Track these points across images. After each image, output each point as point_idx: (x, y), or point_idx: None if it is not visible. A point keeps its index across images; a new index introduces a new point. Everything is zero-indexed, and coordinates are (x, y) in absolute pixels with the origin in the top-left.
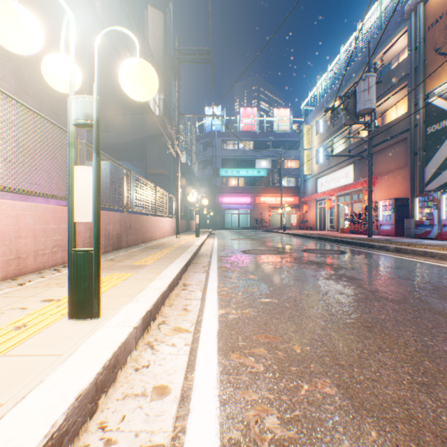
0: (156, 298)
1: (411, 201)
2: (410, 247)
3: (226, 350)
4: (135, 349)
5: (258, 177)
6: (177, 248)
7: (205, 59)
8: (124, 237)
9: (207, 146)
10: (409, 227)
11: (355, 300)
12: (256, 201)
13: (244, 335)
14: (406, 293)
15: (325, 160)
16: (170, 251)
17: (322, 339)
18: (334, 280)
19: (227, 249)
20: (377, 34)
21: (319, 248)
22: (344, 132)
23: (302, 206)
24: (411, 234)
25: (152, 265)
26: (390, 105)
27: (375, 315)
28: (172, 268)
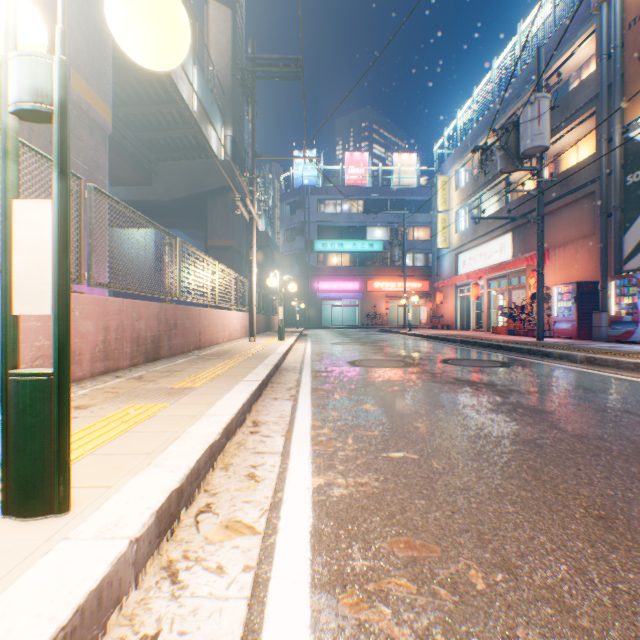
0: (196, 460)
1: (602, 286)
2: (610, 356)
3: (329, 583)
4: (133, 588)
5: (370, 253)
6: (249, 358)
7: (293, 73)
8: (165, 341)
9: (297, 207)
10: (599, 325)
11: (555, 455)
12: (368, 287)
13: (363, 541)
14: (638, 440)
15: (469, 227)
16: (237, 364)
17: (521, 550)
18: (507, 414)
19: (326, 359)
20: (548, 39)
21: (466, 357)
22: (498, 185)
23: (434, 294)
24: (602, 336)
25: (203, 389)
26: (568, 145)
27: (604, 489)
28: (234, 394)
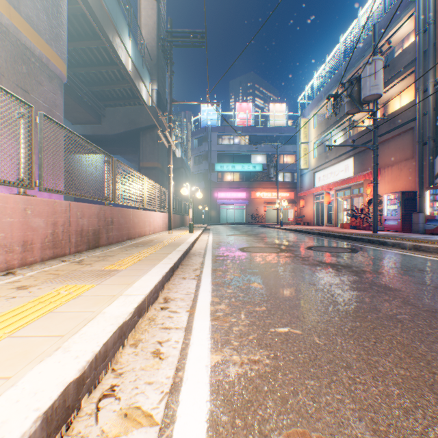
0: (102, 343)
1: (420, 194)
2: (431, 245)
3: None
4: None
5: (253, 172)
6: (166, 246)
7: (199, 42)
8: (104, 234)
9: (203, 141)
10: (417, 222)
11: (417, 331)
12: (252, 196)
13: (260, 434)
14: None
15: (323, 153)
16: (156, 250)
17: None
18: (366, 291)
19: (223, 247)
20: (380, 20)
21: (324, 245)
22: (343, 124)
23: (298, 201)
24: (420, 229)
25: (126, 271)
26: (394, 95)
27: None
28: (150, 276)
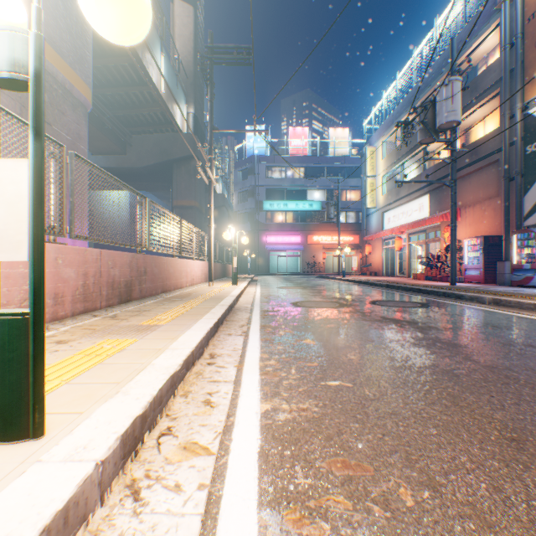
0: (158, 388)
1: (506, 239)
2: (513, 298)
3: (275, 500)
4: (99, 505)
5: (310, 212)
6: (207, 299)
7: (245, 60)
8: (136, 286)
9: (248, 173)
10: (503, 272)
11: (470, 384)
12: (308, 241)
13: (305, 461)
14: None
15: (393, 189)
16: (197, 304)
17: (445, 470)
18: (427, 347)
19: (273, 301)
20: (460, 31)
21: (391, 299)
22: (417, 154)
23: (364, 246)
24: (506, 281)
25: (167, 326)
26: (477, 120)
27: (514, 414)
28: (194, 331)
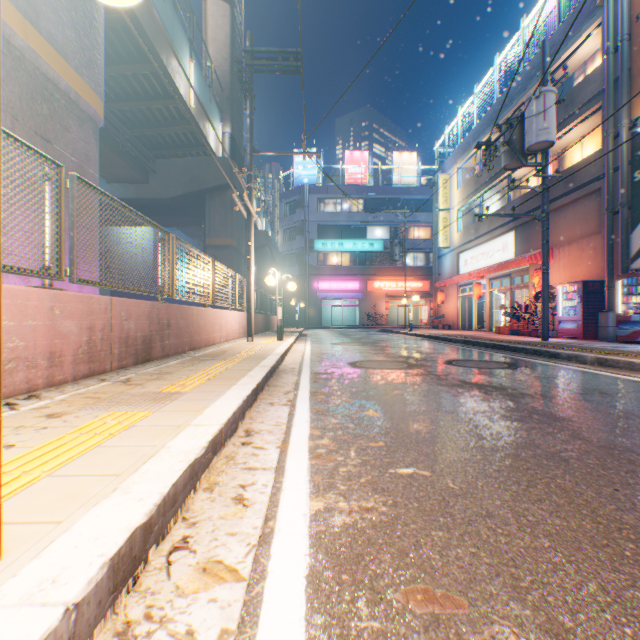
0: (171, 484)
1: (609, 285)
2: (622, 358)
3: None
4: None
5: (370, 252)
6: (245, 359)
7: (292, 67)
8: (157, 342)
9: (296, 206)
10: (606, 325)
11: (585, 472)
12: (368, 287)
13: (371, 590)
14: None
15: (470, 225)
16: (232, 365)
17: (569, 605)
18: (522, 421)
19: (326, 360)
20: (552, 33)
21: (471, 358)
22: (500, 183)
23: (435, 294)
24: (609, 336)
25: (192, 394)
26: (572, 141)
27: None
28: (226, 400)
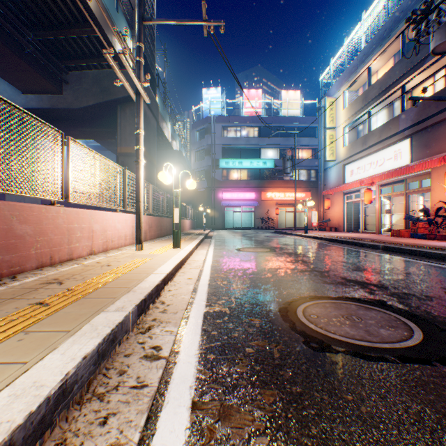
0: None
1: None
2: None
3: None
4: None
5: (263, 169)
6: None
7: None
8: None
9: (205, 133)
10: None
11: None
12: (262, 197)
13: None
14: None
15: (358, 139)
16: None
17: None
18: None
19: (234, 298)
20: None
21: None
22: (391, 96)
23: (321, 201)
24: None
25: None
26: None
27: None
28: None
